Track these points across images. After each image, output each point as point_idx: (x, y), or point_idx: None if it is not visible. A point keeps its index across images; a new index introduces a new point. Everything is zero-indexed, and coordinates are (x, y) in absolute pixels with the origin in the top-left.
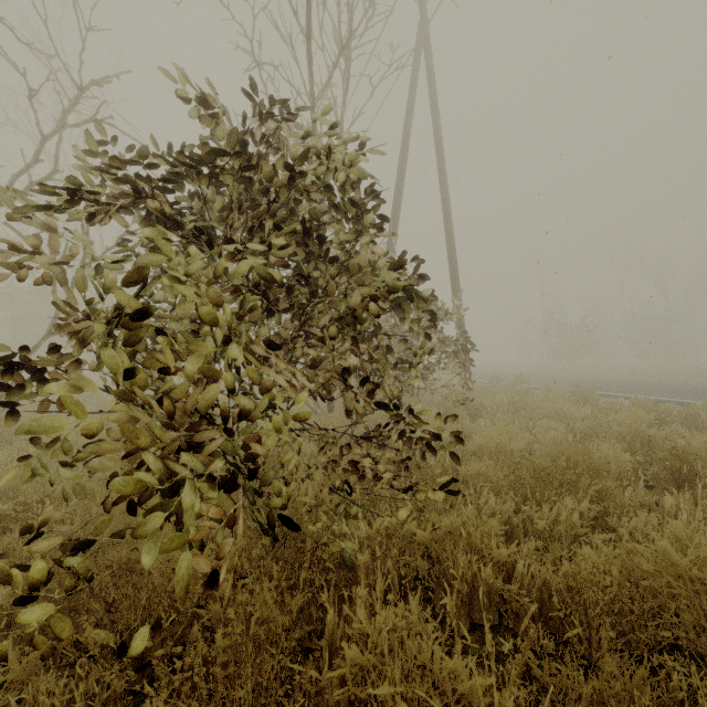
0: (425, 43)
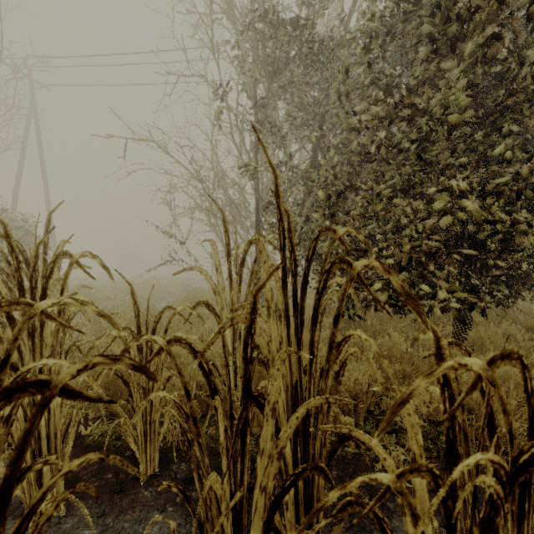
0: (35, 111)
